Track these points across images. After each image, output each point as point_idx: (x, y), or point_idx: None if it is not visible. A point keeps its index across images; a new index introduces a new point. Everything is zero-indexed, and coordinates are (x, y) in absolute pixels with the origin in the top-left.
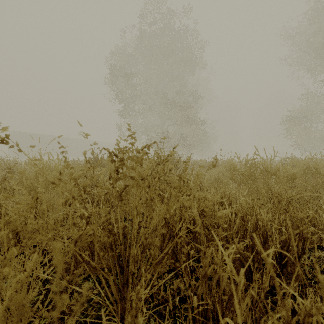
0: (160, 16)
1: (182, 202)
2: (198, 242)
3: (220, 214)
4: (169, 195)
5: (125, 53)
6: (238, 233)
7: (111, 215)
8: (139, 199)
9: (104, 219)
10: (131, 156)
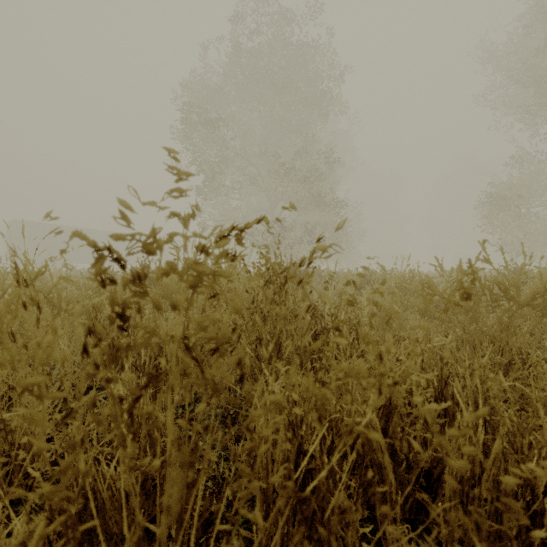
0: (268, 22)
1: (366, 439)
2: (370, 483)
3: (513, 485)
4: (319, 414)
5: (207, 85)
6: (498, 483)
7: (156, 406)
8: (206, 428)
9: (49, 532)
10: (174, 265)
